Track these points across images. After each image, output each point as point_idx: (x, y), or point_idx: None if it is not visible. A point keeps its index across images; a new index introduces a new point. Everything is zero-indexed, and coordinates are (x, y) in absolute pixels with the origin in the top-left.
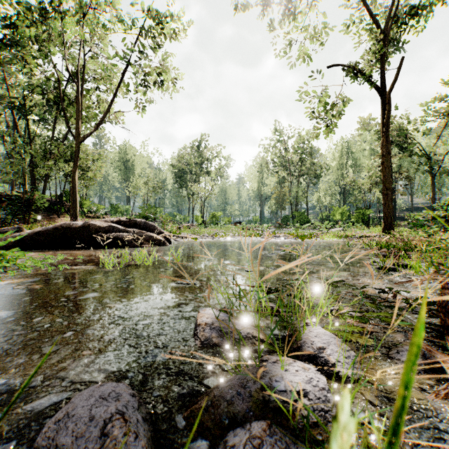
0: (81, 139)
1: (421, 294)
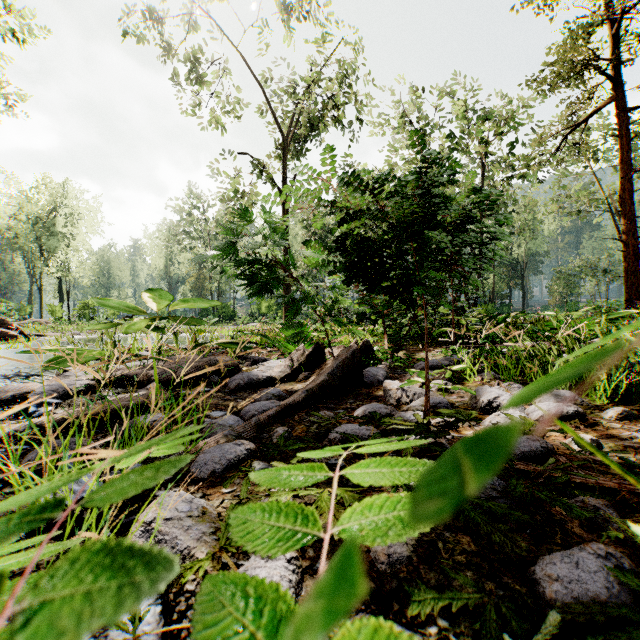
0: None
1: (215, 349)
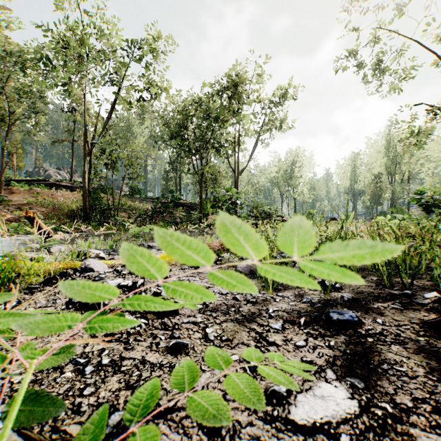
0: (240, 172)
1: None
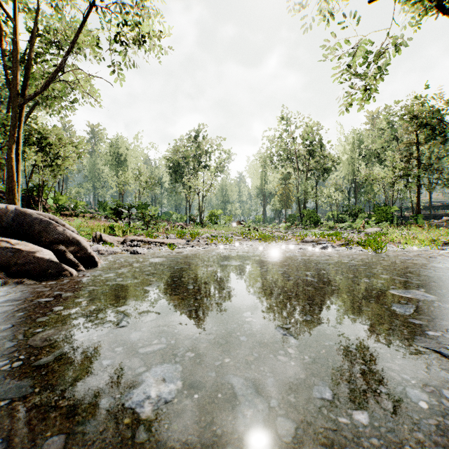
0: (20, 102)
1: None
